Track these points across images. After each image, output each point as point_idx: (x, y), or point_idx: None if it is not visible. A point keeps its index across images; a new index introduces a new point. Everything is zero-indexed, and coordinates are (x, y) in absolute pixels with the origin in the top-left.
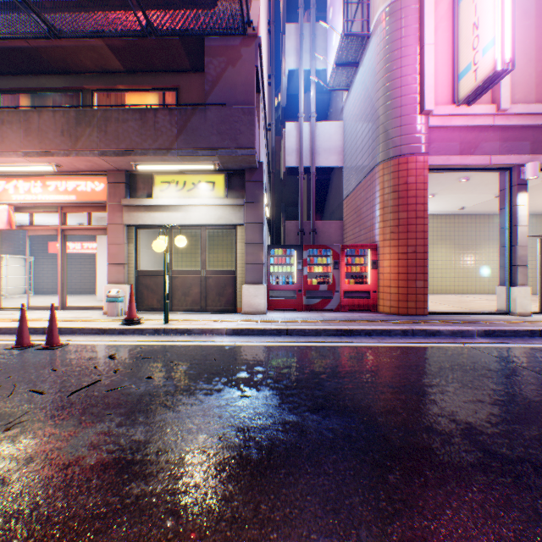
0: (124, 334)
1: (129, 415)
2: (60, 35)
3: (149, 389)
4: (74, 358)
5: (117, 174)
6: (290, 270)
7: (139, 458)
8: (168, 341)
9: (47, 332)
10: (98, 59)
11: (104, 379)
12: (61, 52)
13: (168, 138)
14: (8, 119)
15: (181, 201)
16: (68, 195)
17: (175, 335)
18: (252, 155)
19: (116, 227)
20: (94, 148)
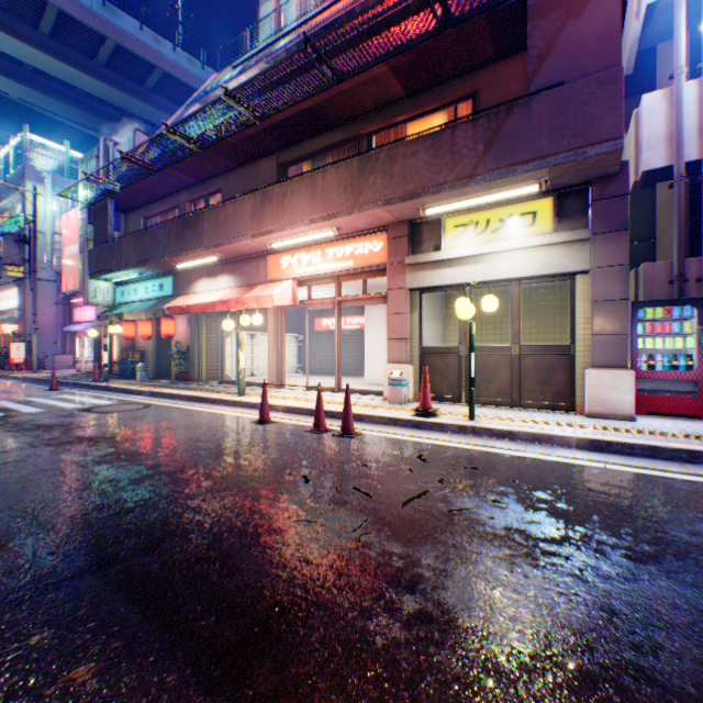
0: (418, 428)
1: (510, 564)
2: (342, 77)
3: (510, 522)
4: (378, 453)
5: (397, 226)
6: (679, 345)
7: (594, 670)
8: (482, 446)
9: (334, 416)
10: (377, 93)
11: (432, 491)
12: (340, 100)
13: (470, 161)
14: (296, 189)
15: (482, 248)
16: (345, 261)
17: (488, 438)
18: (616, 150)
19: (396, 293)
20: (377, 199)
